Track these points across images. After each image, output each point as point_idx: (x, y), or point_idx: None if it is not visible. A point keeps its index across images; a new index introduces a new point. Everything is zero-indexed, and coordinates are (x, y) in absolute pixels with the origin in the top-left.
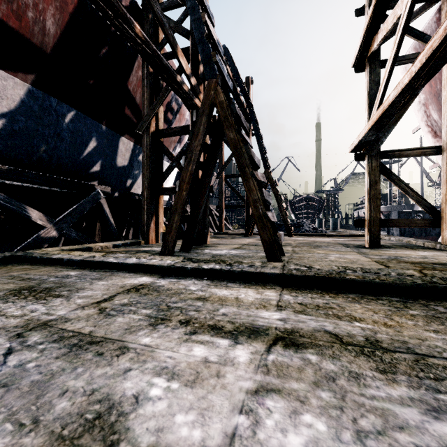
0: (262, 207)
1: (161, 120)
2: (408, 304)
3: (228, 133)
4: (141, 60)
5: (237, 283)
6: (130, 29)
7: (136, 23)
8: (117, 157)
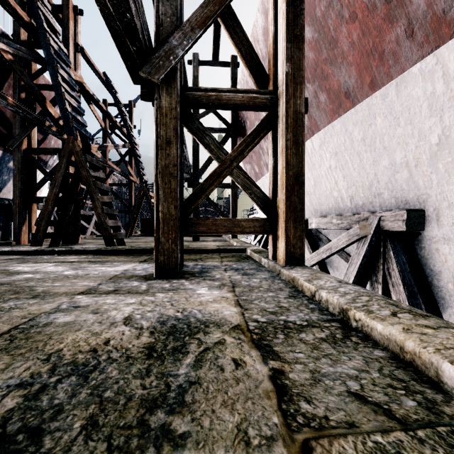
0: (104, 217)
1: (34, 138)
2: (136, 255)
3: (82, 172)
4: (12, 81)
5: (72, 255)
6: (4, 101)
7: (9, 97)
8: None
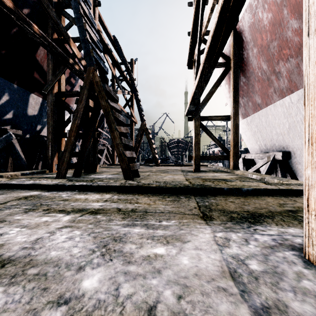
0: (122, 148)
1: (63, 84)
2: (170, 196)
3: (101, 102)
4: None
5: (93, 192)
6: (29, 28)
7: (34, 24)
8: (28, 108)
